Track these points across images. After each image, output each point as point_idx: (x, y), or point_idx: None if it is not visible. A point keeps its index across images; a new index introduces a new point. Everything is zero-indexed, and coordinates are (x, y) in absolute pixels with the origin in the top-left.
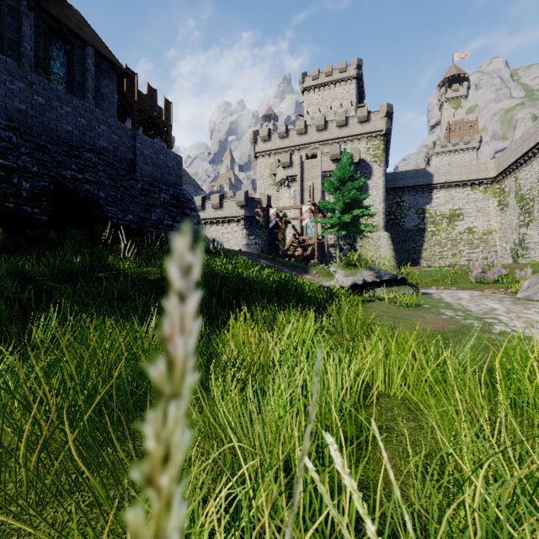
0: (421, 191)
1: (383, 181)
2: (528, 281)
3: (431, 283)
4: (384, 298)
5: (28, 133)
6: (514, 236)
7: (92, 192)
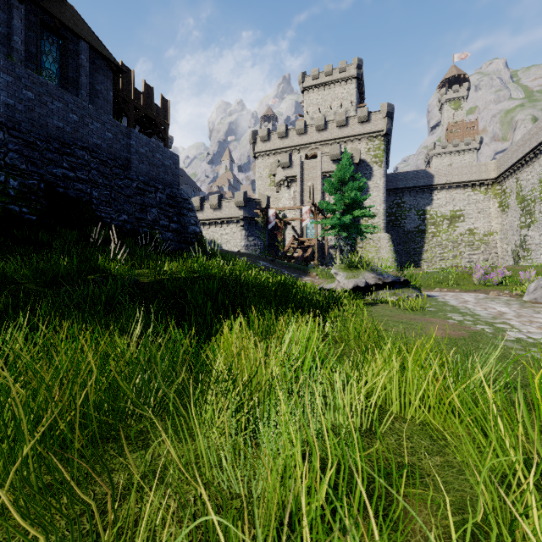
0: (422, 192)
1: (384, 182)
2: (534, 283)
3: (434, 285)
4: (387, 301)
5: (16, 129)
6: (515, 237)
7: (84, 191)
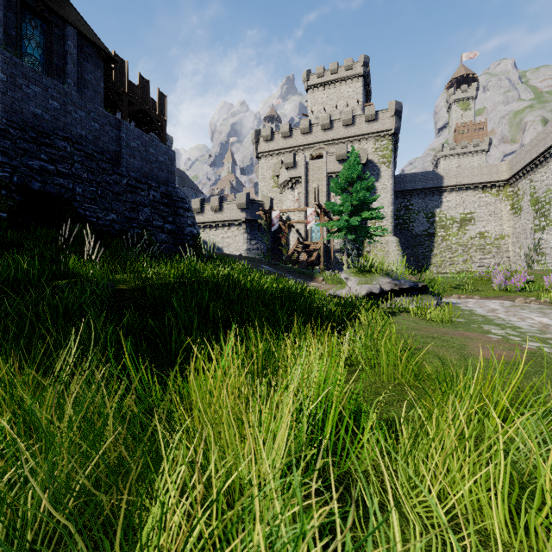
0: (431, 194)
1: (392, 183)
2: None
3: (450, 291)
4: (405, 310)
5: None
6: (528, 241)
7: (66, 186)
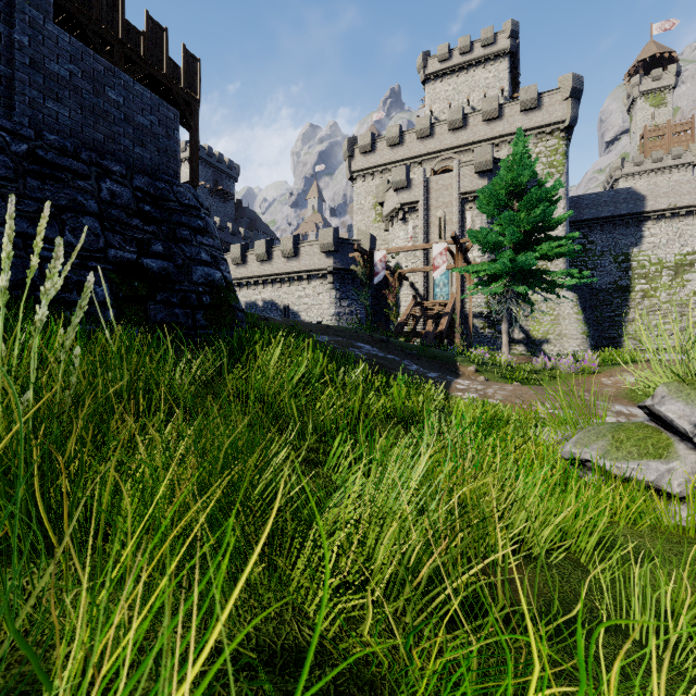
0: (623, 225)
1: (565, 206)
2: None
3: None
4: None
5: None
6: None
7: None
